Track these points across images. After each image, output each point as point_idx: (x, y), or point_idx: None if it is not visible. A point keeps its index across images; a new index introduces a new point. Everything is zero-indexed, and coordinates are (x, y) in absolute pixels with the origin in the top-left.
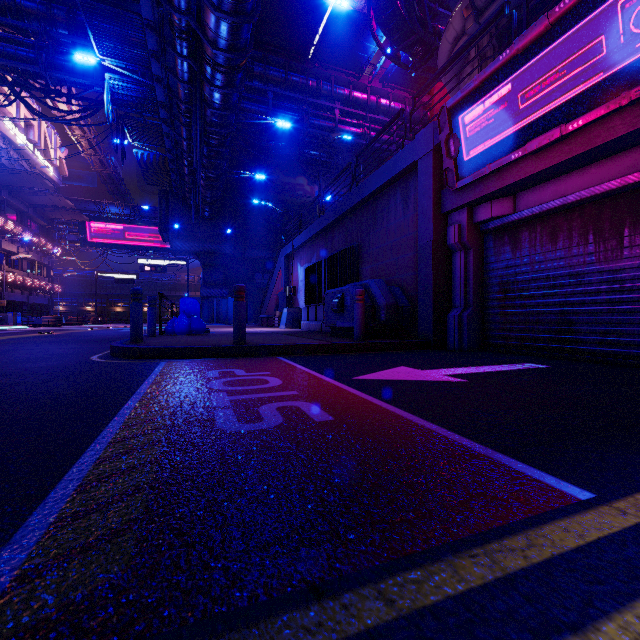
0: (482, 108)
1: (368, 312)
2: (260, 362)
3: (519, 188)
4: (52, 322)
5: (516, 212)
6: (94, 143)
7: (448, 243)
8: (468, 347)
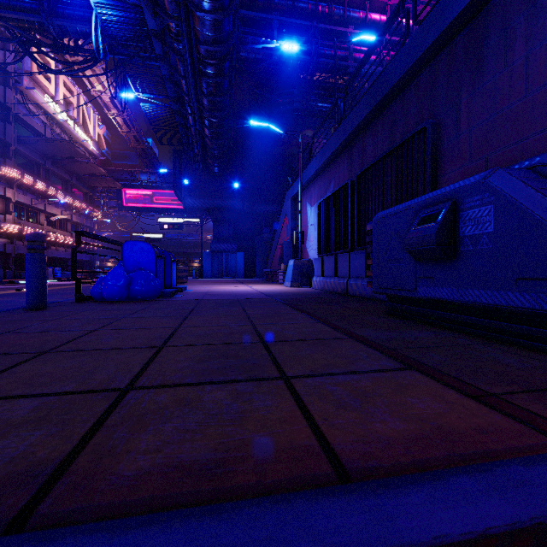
0: None
1: None
2: None
3: None
4: (85, 276)
5: None
6: (127, 120)
7: None
8: None
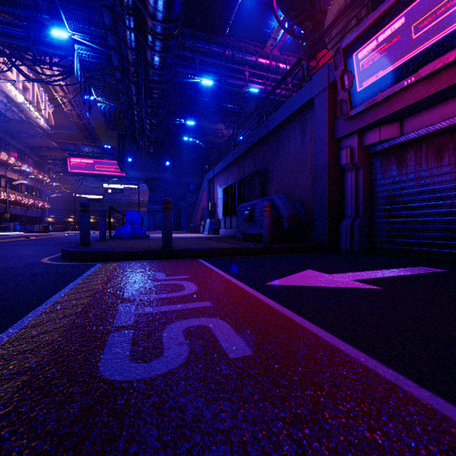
0: (375, 43)
1: (273, 221)
2: (182, 264)
3: (407, 113)
4: (42, 229)
5: (402, 135)
6: (73, 101)
7: (341, 164)
8: (358, 250)
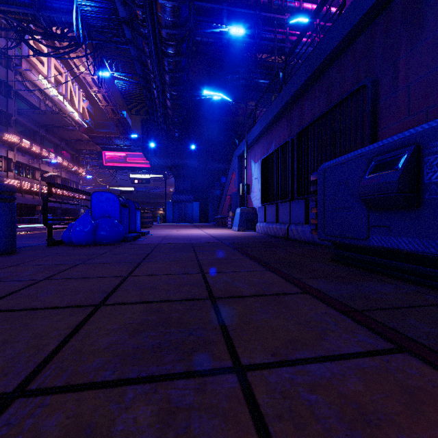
0: None
1: None
2: None
3: None
4: (71, 221)
5: None
6: (106, 96)
7: None
8: None
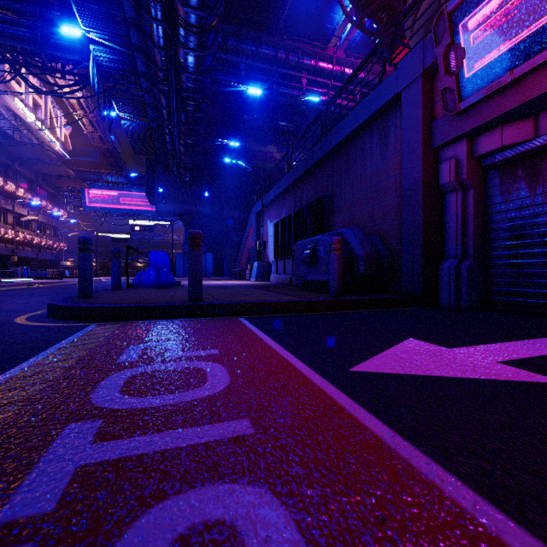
0: None
1: (345, 264)
2: (213, 327)
3: None
4: (56, 275)
5: (538, 137)
6: (94, 121)
7: (440, 183)
8: (468, 305)
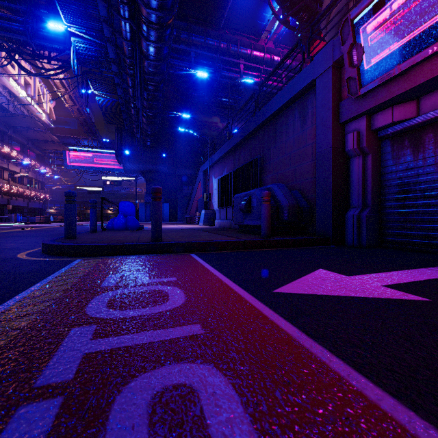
0: (391, 9)
1: (272, 212)
2: (171, 261)
3: (426, 89)
4: (42, 220)
5: (419, 115)
6: (73, 97)
7: (346, 149)
8: (367, 244)
